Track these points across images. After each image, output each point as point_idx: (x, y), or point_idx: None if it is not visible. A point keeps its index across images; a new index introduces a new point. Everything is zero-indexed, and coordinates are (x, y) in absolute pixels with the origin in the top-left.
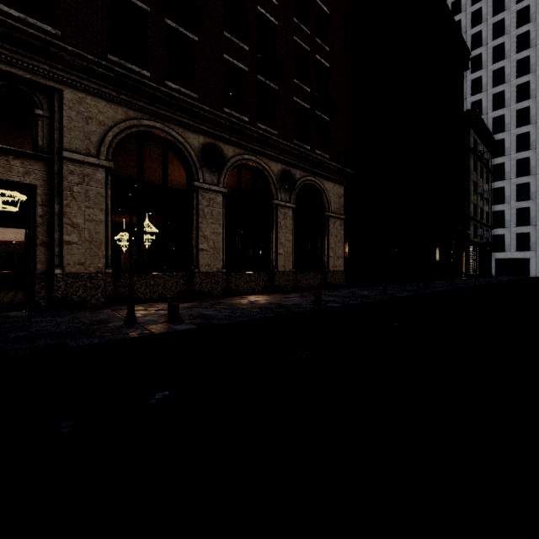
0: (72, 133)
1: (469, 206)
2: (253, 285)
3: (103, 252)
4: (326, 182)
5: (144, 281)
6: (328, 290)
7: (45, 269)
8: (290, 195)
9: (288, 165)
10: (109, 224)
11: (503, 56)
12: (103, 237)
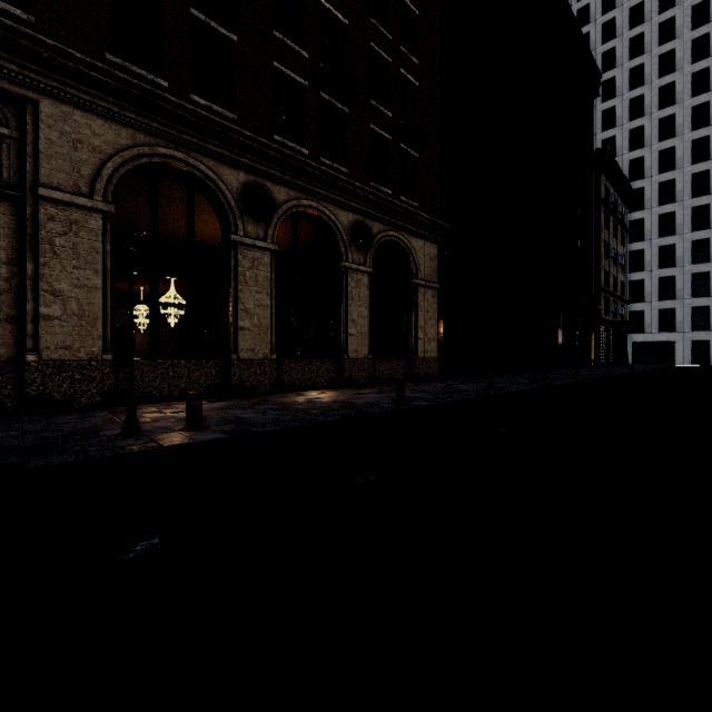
0: (52, 162)
1: (600, 274)
2: (315, 376)
3: (99, 331)
4: (413, 239)
5: (159, 372)
6: (417, 384)
7: (12, 355)
8: (366, 256)
9: (362, 215)
10: (107, 292)
11: (642, 82)
12: (99, 310)
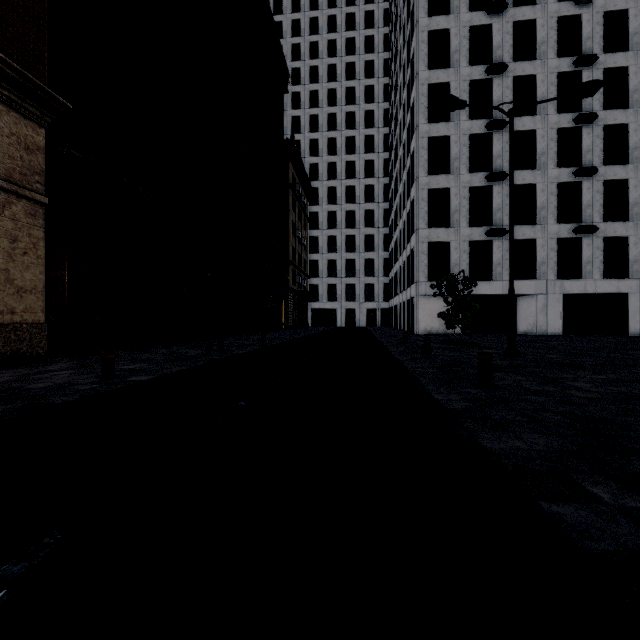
0: None
1: (289, 249)
2: None
3: None
4: None
5: None
6: None
7: None
8: None
9: None
10: None
11: (317, 104)
12: None
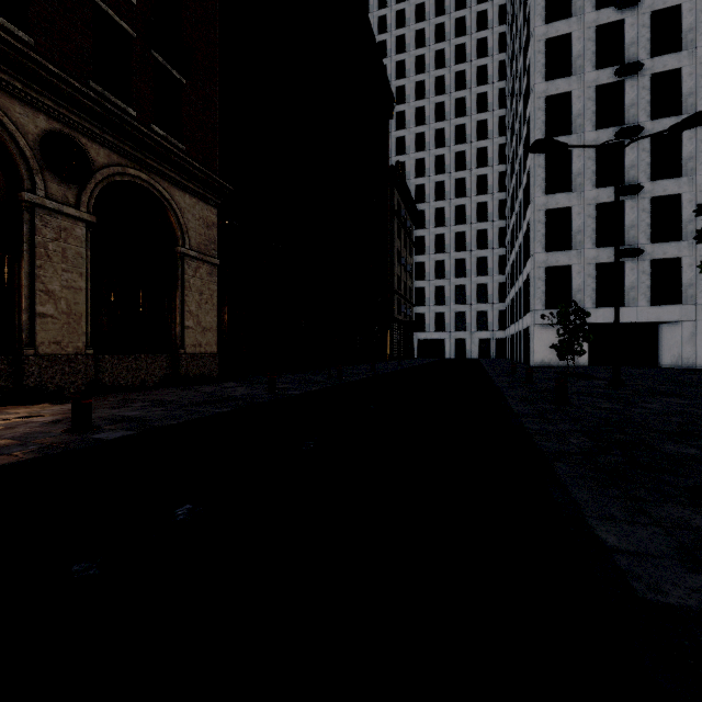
0: None
1: (394, 278)
2: None
3: None
4: (177, 191)
5: None
6: (177, 389)
7: None
8: (80, 194)
9: (72, 127)
10: None
11: (424, 121)
12: None
